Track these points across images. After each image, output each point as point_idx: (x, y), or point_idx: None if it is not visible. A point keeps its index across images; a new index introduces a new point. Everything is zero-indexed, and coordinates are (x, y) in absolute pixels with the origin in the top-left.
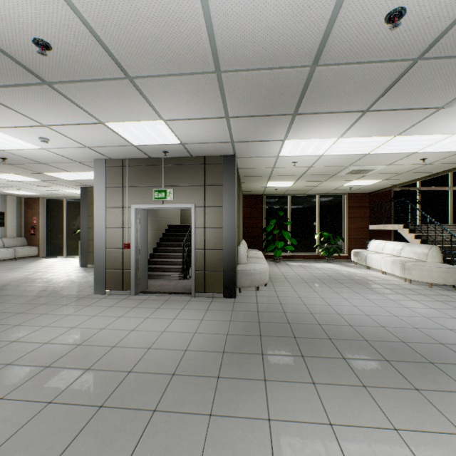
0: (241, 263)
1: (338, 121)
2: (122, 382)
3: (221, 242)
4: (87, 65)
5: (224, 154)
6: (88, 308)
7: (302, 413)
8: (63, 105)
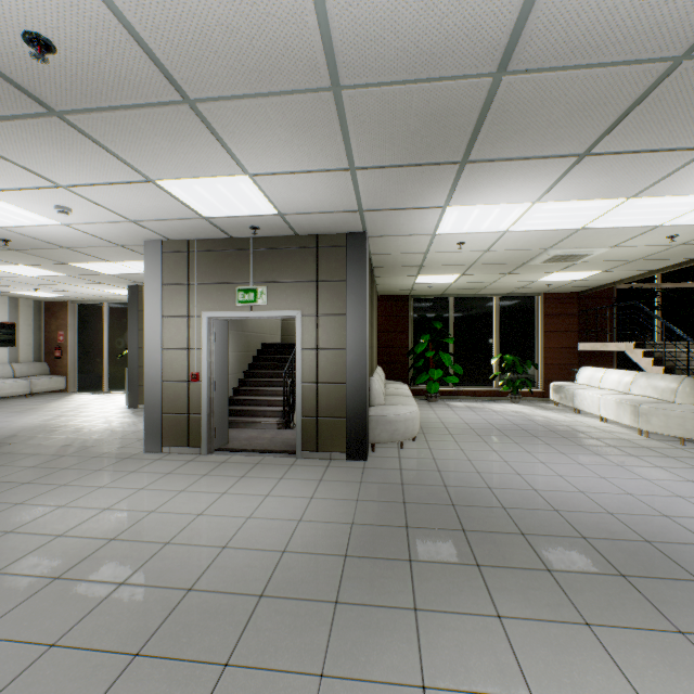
0: (375, 405)
1: (536, 173)
2: (175, 608)
3: (343, 371)
4: (117, 79)
5: (348, 231)
6: (133, 476)
7: (481, 676)
8: (86, 152)
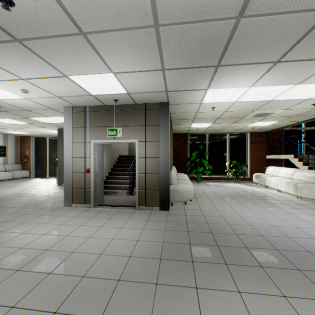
0: (172, 184)
1: (252, 72)
2: (76, 287)
3: (158, 168)
4: (46, 21)
5: (160, 101)
6: (58, 218)
7: None
8: (33, 61)
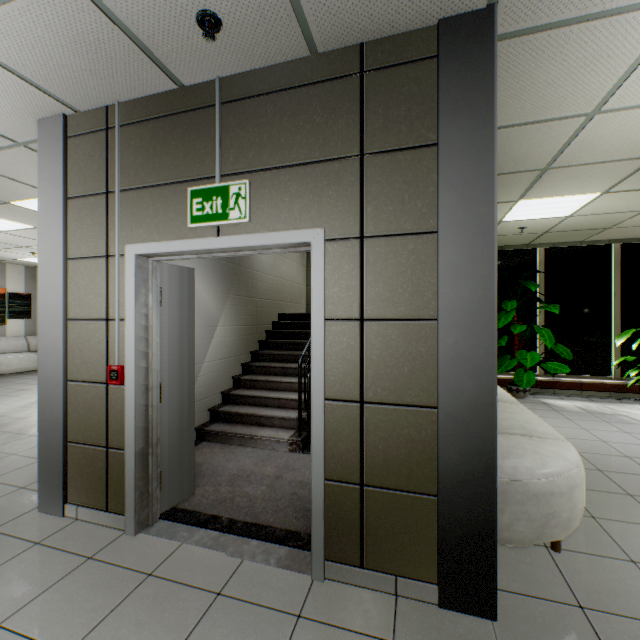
0: None
1: None
2: None
3: (427, 377)
4: None
5: (446, 6)
6: None
7: None
8: None
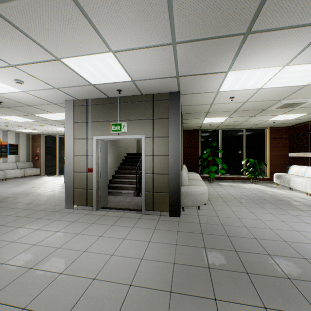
0: (183, 185)
1: (294, 41)
2: None
3: (167, 168)
4: None
5: (170, 91)
6: (55, 223)
7: None
8: (15, 38)
